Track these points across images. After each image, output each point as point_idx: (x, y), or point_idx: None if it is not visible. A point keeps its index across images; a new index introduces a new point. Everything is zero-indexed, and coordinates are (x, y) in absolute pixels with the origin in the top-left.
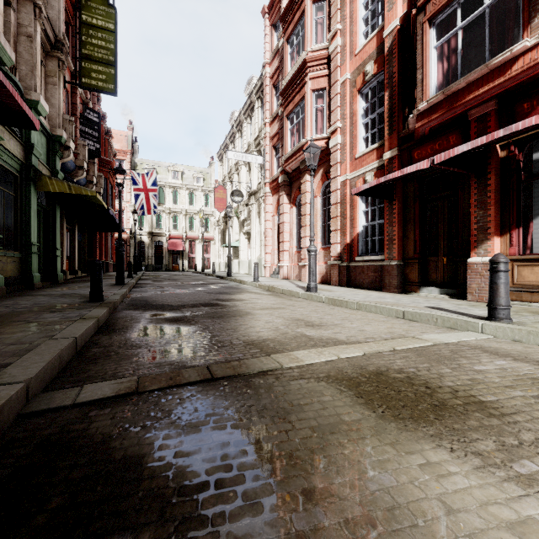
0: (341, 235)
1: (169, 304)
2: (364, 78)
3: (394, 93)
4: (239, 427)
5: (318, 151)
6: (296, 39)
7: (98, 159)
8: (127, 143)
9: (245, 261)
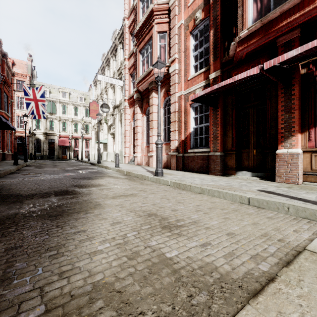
0: (178, 134)
1: (20, 193)
2: (194, 23)
3: (218, 30)
4: None
5: (162, 75)
6: None
7: None
8: (27, 70)
9: (111, 153)
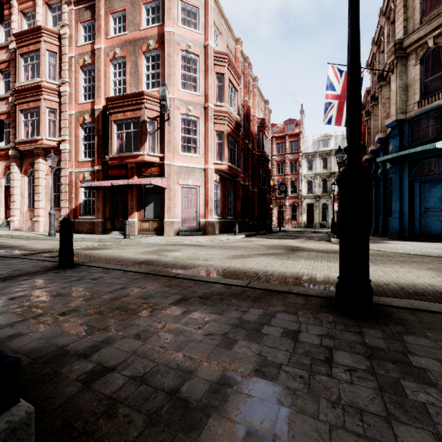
0: (69, 203)
1: None
2: (84, 120)
3: (100, 139)
4: None
5: (51, 146)
6: (29, 58)
7: None
8: None
9: None
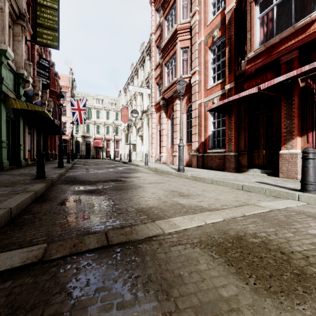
0: (198, 136)
1: (89, 180)
2: (212, 40)
3: (232, 48)
4: (125, 307)
5: (184, 85)
6: (170, 17)
7: (50, 90)
8: (69, 82)
9: (140, 153)
